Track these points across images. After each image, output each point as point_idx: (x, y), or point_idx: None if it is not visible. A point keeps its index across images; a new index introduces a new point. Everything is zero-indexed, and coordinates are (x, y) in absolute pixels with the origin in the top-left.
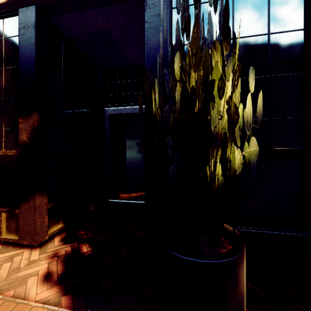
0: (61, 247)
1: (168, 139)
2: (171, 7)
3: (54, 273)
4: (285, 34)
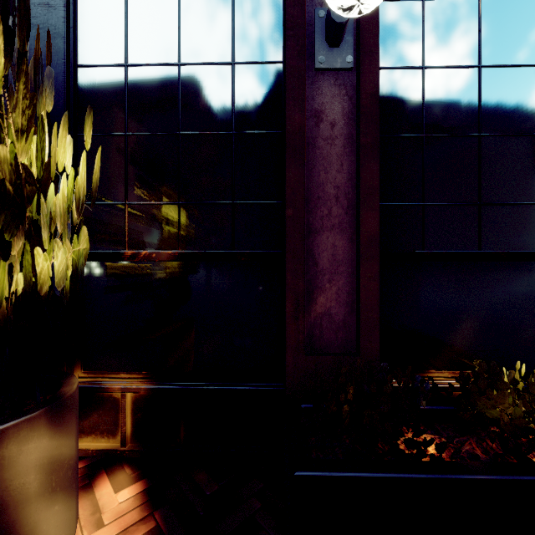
0: None
1: None
2: None
3: None
4: (258, 67)
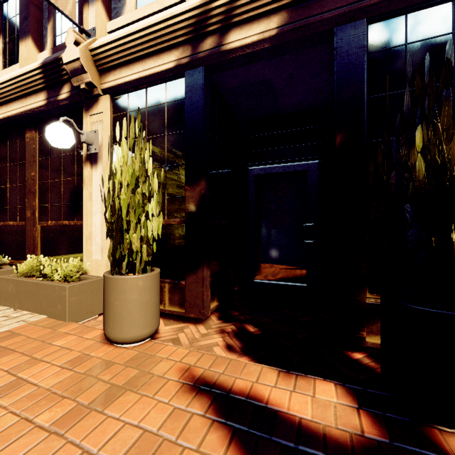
0: (224, 325)
1: (407, 206)
2: (367, 52)
3: (234, 346)
4: None
